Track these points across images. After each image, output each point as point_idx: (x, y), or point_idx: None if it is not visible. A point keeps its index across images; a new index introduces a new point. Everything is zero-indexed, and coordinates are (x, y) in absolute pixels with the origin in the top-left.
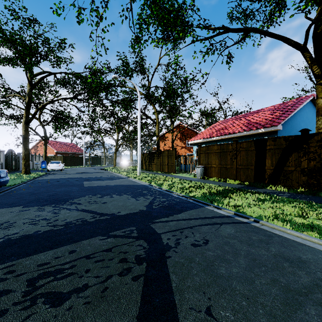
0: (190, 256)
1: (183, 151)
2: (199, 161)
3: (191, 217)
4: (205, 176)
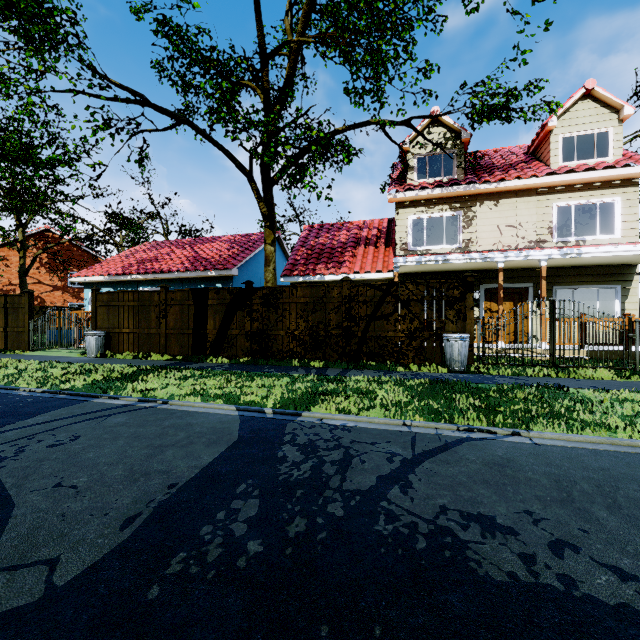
0: (43, 457)
1: (58, 296)
2: (94, 321)
3: (57, 418)
4: (107, 352)
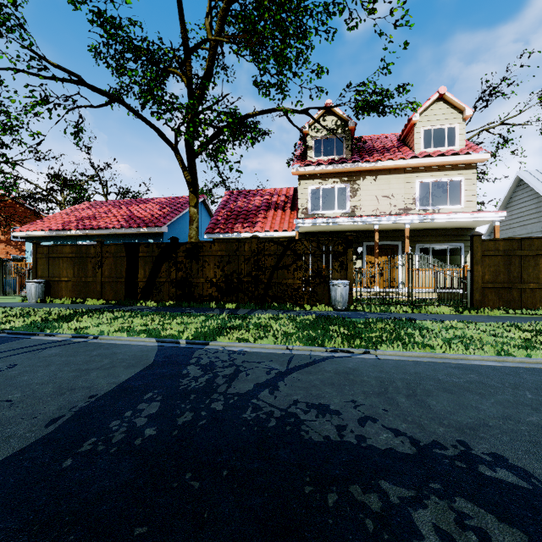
0: None
1: (1, 249)
2: (35, 271)
3: None
4: (47, 298)
